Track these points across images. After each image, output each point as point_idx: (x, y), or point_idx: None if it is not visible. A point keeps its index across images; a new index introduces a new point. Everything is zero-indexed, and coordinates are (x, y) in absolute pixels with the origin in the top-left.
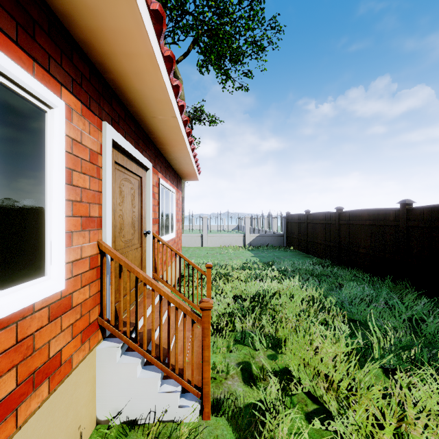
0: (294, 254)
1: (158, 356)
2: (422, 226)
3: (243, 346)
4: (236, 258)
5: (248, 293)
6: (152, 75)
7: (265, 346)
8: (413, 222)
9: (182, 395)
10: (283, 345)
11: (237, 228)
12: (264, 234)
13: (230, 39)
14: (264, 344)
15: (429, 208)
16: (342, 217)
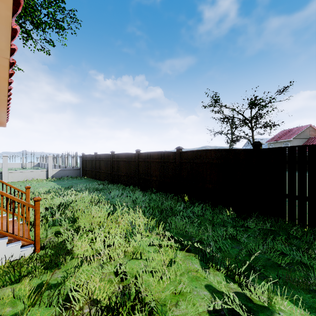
0: (87, 180)
1: (1, 235)
2: (143, 161)
3: (54, 226)
4: (41, 187)
5: (55, 204)
6: (1, 81)
7: (67, 222)
8: (140, 159)
9: (21, 248)
10: (78, 220)
11: (38, 165)
12: (65, 169)
13: (34, 13)
14: (67, 222)
15: (144, 153)
16: (114, 157)
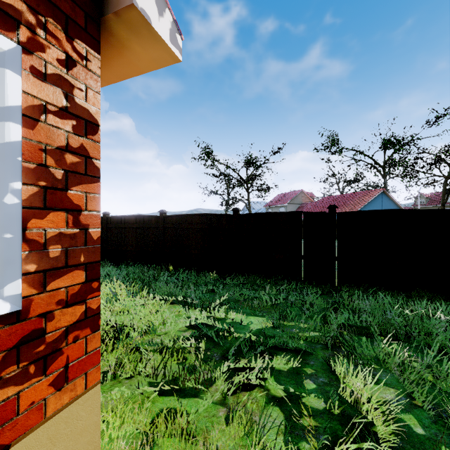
0: None
1: None
2: (114, 227)
3: None
4: None
5: None
6: None
7: None
8: (110, 225)
9: None
10: None
11: None
12: None
13: None
14: None
15: (117, 217)
16: None
